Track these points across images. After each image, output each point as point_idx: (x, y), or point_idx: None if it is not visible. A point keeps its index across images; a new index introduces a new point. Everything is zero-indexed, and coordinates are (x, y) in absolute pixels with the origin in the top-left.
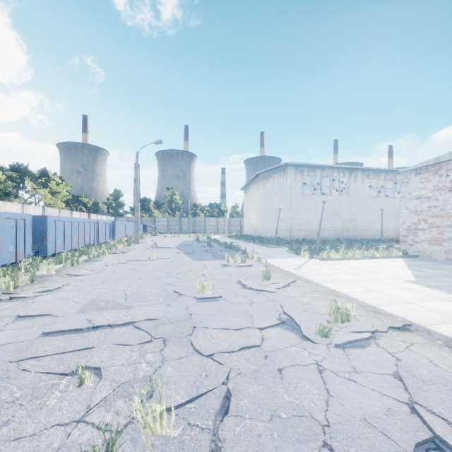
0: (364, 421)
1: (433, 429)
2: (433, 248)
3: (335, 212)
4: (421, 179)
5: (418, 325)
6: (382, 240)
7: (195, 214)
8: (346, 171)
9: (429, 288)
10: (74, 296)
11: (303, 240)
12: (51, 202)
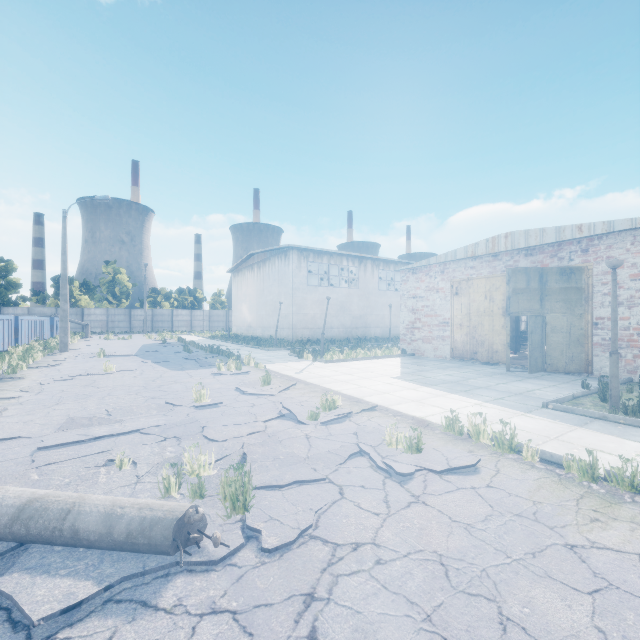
0: (328, 451)
1: (362, 448)
2: (425, 346)
3: (344, 306)
4: (417, 278)
5: (383, 406)
6: (390, 338)
7: (155, 303)
8: (356, 259)
9: (406, 381)
10: (32, 419)
11: (308, 340)
12: None
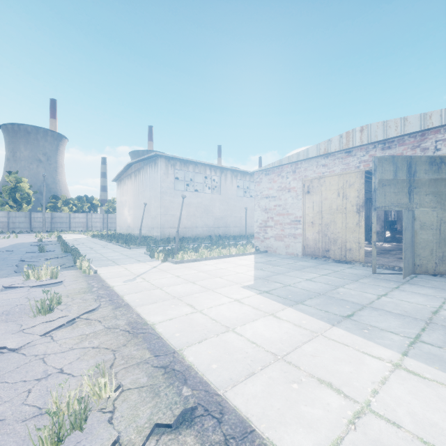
0: None
1: None
2: (277, 243)
3: (207, 209)
4: (269, 179)
5: (214, 393)
6: (246, 236)
7: (55, 208)
8: (217, 170)
9: (261, 295)
10: None
11: (174, 238)
12: None
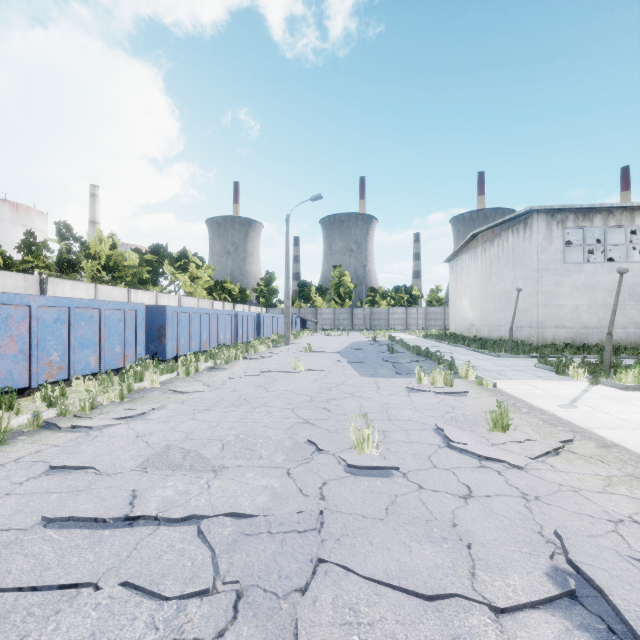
0: None
1: None
2: None
3: (636, 293)
4: None
5: None
6: None
7: (373, 302)
8: None
9: None
10: (155, 431)
11: (565, 345)
12: (191, 290)
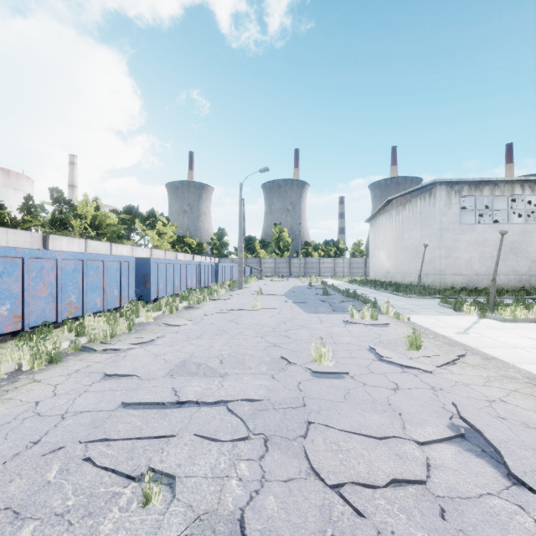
0: None
1: None
2: None
3: (516, 247)
4: None
5: None
6: None
7: (307, 254)
8: None
9: None
10: (166, 352)
11: (461, 289)
12: (158, 243)
